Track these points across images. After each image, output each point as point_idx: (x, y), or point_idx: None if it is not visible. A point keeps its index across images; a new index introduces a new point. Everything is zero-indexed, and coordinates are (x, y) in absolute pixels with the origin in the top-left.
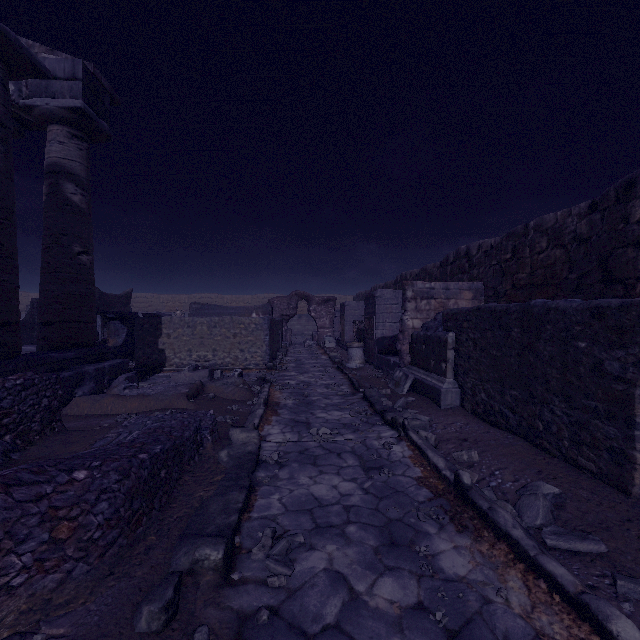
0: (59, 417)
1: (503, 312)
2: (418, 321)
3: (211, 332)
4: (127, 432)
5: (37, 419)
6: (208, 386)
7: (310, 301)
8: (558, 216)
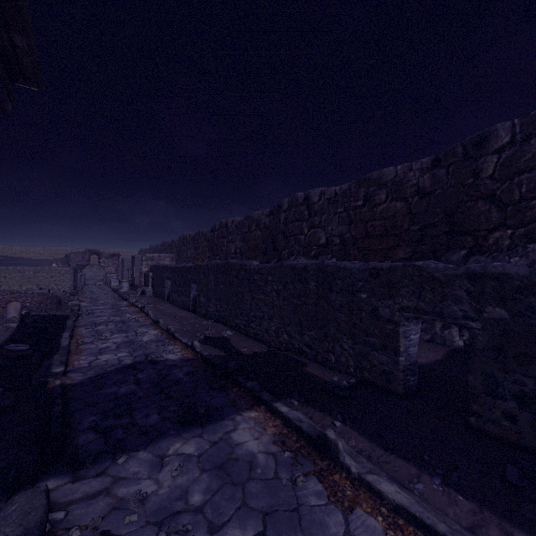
0: None
1: (158, 266)
2: (148, 269)
3: (36, 275)
4: None
5: None
6: None
7: (100, 256)
8: (206, 230)
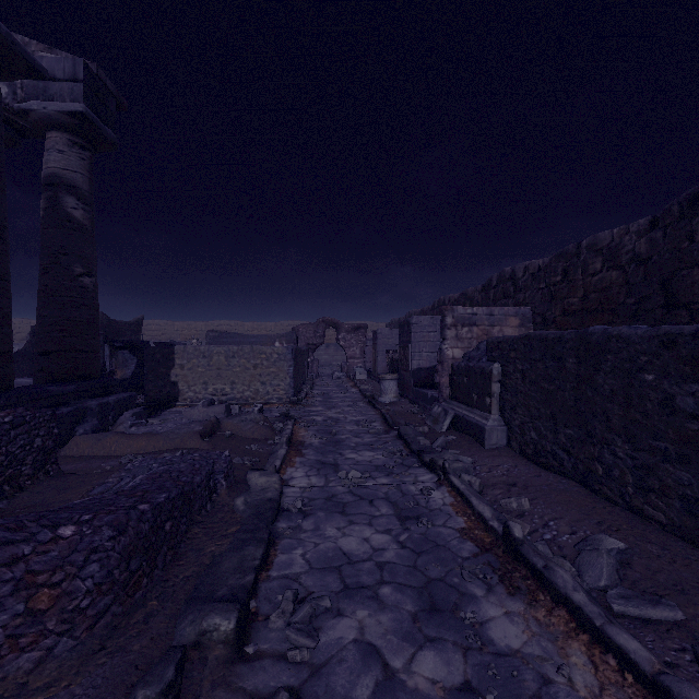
0: (54, 459)
1: (556, 340)
2: (459, 350)
3: (229, 363)
4: (130, 476)
5: (29, 461)
6: (225, 423)
7: (339, 329)
8: (614, 234)
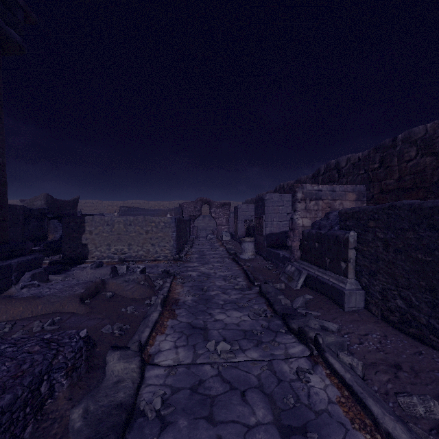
0: None
1: (436, 209)
2: (307, 220)
3: (127, 229)
4: None
5: None
6: (110, 283)
7: (211, 205)
8: (428, 127)
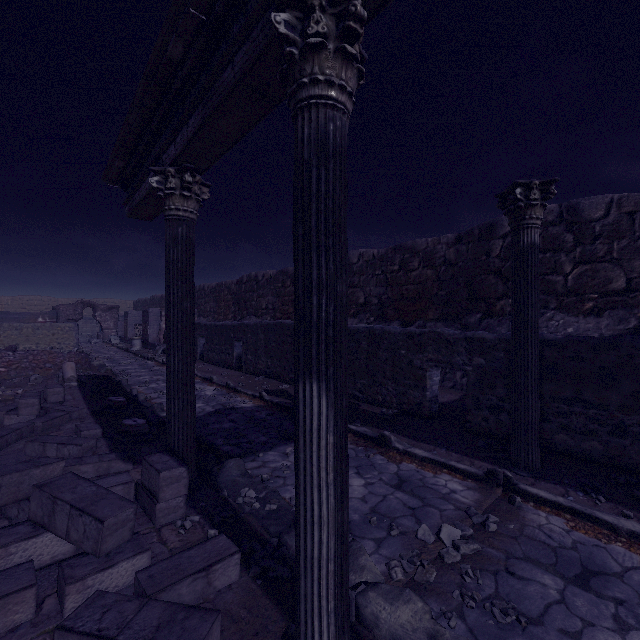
0: None
1: None
2: None
3: (35, 332)
4: None
5: None
6: None
7: (96, 308)
8: (230, 282)
